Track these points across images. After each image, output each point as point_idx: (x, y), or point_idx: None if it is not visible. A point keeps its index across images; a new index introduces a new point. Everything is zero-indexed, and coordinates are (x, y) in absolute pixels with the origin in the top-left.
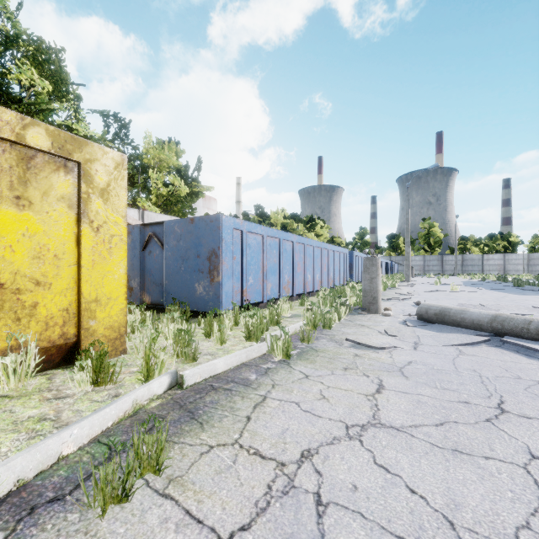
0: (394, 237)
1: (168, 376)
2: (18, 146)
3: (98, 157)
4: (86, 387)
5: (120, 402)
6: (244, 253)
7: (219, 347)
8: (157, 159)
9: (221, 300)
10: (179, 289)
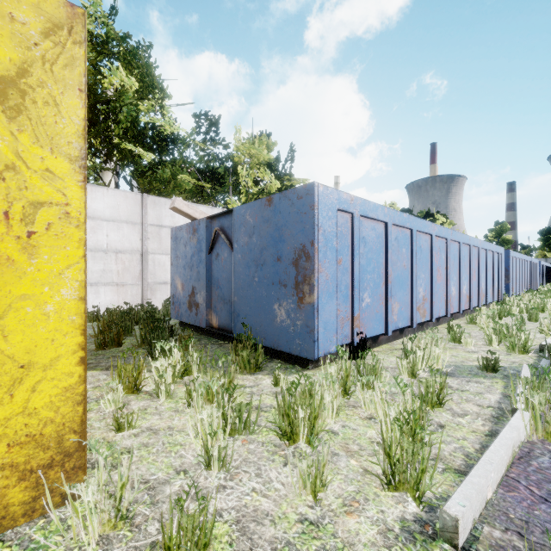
0: None
1: None
2: None
3: None
4: None
5: None
6: (356, 253)
7: (308, 509)
8: (248, 156)
9: (315, 336)
10: (252, 311)
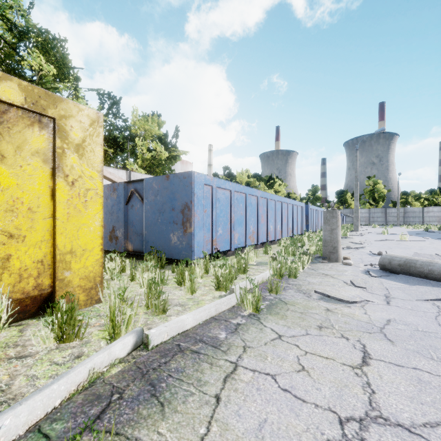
0: (342, 192)
1: (133, 336)
2: None
3: (73, 114)
4: (50, 344)
5: (73, 374)
6: (214, 207)
7: (189, 296)
8: (143, 129)
9: (193, 249)
10: (157, 238)
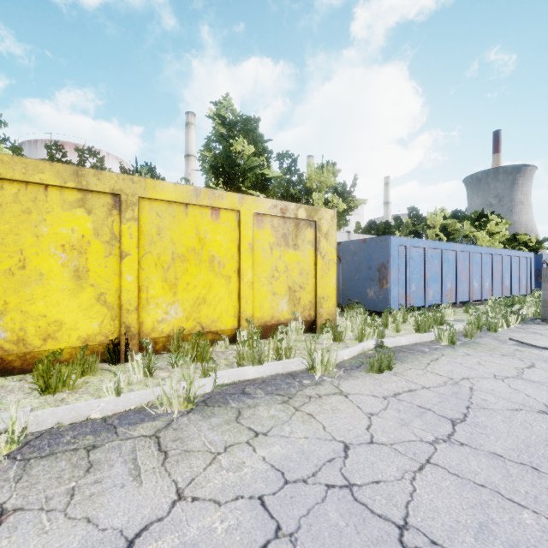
0: None
1: (374, 341)
2: (294, 219)
3: (323, 216)
4: (330, 341)
5: (358, 346)
6: (408, 265)
7: (395, 334)
8: (318, 182)
9: (389, 302)
10: (354, 293)
